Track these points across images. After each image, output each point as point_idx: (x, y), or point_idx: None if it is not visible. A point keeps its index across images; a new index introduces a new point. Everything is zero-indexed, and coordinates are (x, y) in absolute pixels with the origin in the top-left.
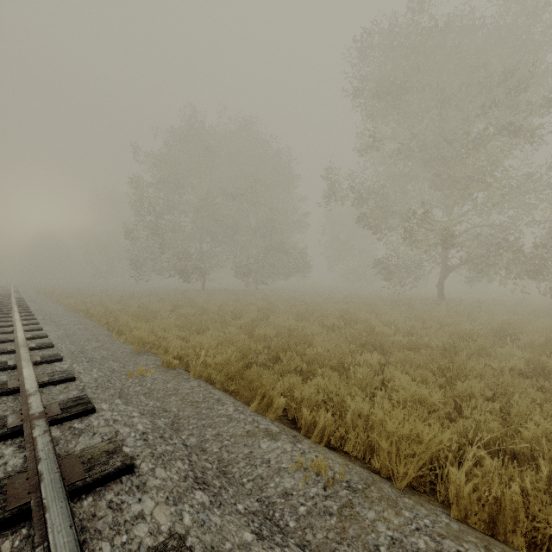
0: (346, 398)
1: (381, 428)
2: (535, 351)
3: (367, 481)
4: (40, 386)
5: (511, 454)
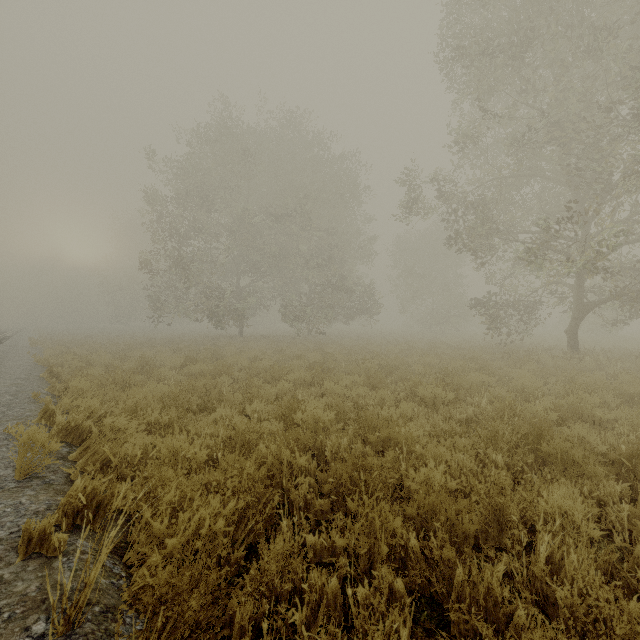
0: None
1: None
2: None
3: None
4: None
5: None
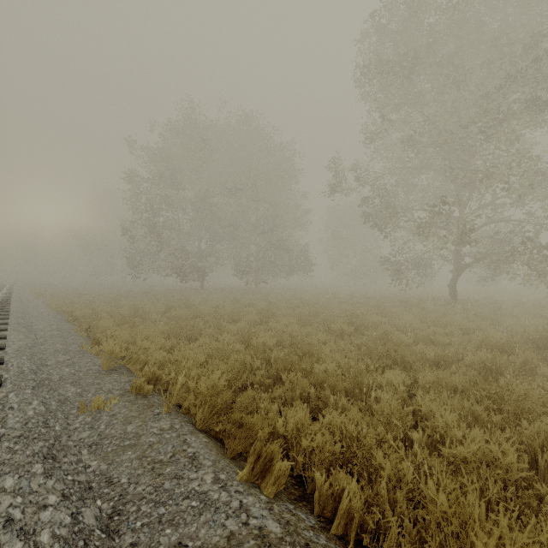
0: (375, 450)
1: (447, 527)
2: None
3: None
4: None
5: None
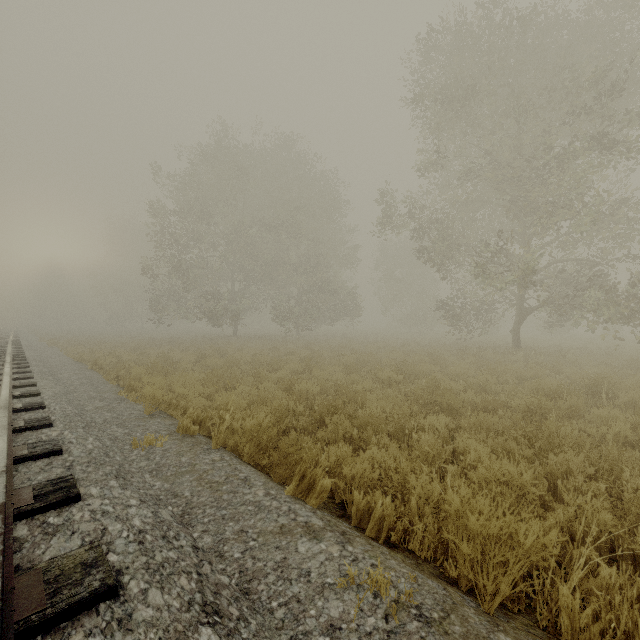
0: (409, 476)
1: (458, 521)
2: (639, 413)
3: (445, 606)
4: (15, 462)
5: (629, 555)
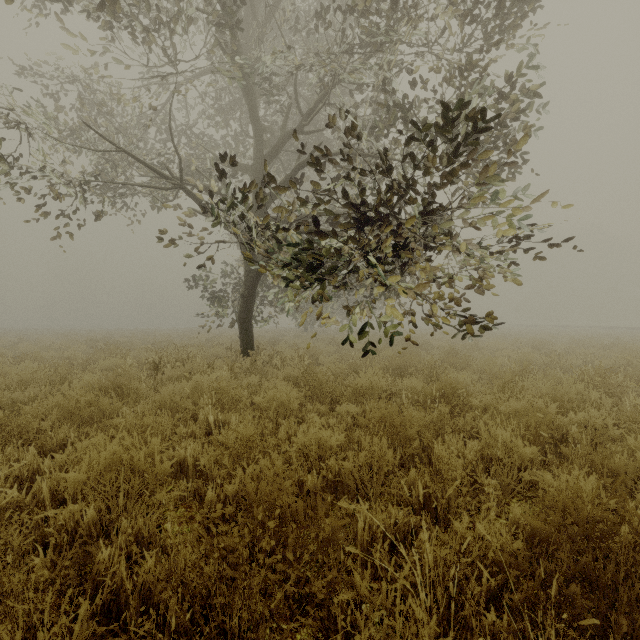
0: None
1: None
2: None
3: None
4: None
5: None
